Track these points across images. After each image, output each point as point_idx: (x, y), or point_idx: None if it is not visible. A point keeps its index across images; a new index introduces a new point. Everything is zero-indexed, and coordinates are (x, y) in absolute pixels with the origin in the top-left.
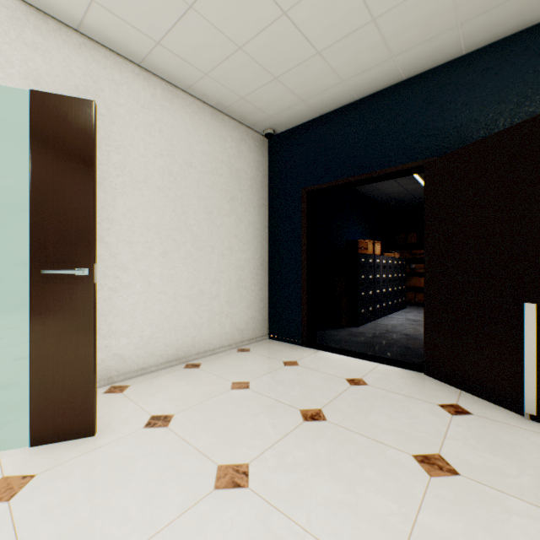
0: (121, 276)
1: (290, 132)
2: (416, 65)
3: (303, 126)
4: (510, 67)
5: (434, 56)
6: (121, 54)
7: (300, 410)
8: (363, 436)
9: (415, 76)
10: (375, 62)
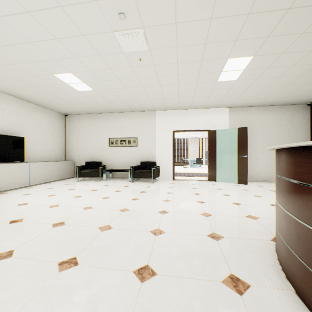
0: (251, 157)
1: None
2: None
3: None
4: None
5: None
6: (251, 106)
7: None
8: None
9: None
10: None
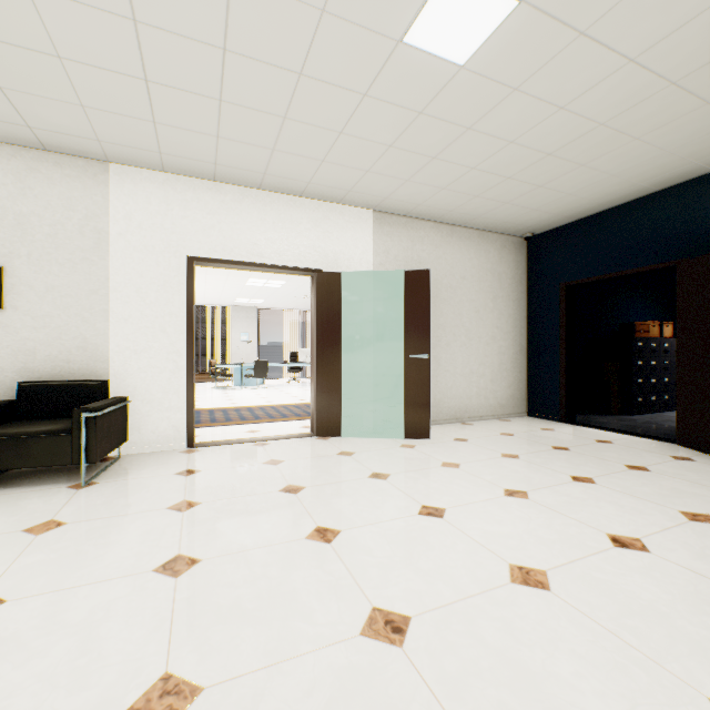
0: None
1: (548, 233)
2: (666, 183)
3: (561, 228)
4: None
5: (681, 176)
6: (425, 219)
7: (551, 446)
8: (593, 457)
9: (669, 187)
10: (623, 189)
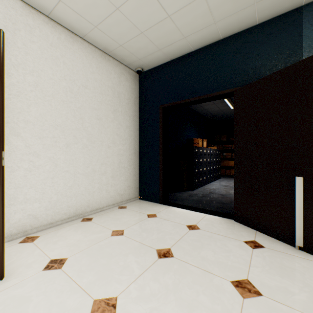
0: (34, 160)
1: (152, 70)
2: (229, 29)
3: (160, 66)
4: (285, 33)
5: (239, 23)
6: (34, 7)
7: (156, 250)
8: (197, 268)
9: (228, 37)
10: (204, 26)
